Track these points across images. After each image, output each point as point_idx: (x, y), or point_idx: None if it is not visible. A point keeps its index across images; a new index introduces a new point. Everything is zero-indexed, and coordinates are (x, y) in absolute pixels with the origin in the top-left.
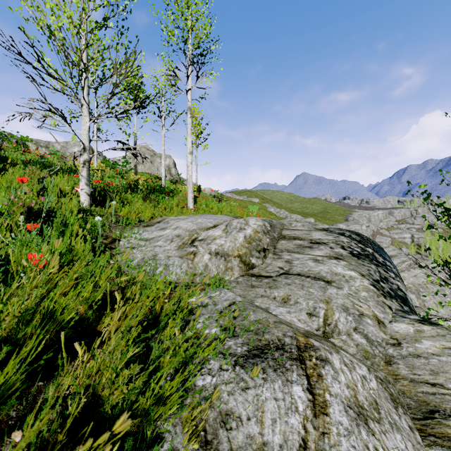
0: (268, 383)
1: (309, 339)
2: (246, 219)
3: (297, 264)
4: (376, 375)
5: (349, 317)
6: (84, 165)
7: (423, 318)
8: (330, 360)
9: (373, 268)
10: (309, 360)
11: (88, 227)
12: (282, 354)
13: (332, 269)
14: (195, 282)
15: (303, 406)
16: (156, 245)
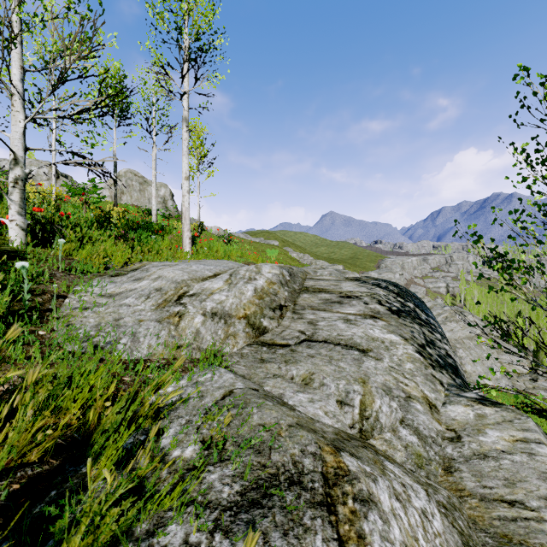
0: None
1: (342, 455)
2: (259, 266)
3: (323, 326)
4: (438, 500)
5: (393, 403)
6: (15, 185)
7: (483, 396)
8: (375, 497)
9: (416, 329)
10: (342, 504)
11: None
12: (298, 495)
13: (368, 332)
14: (179, 357)
15: None
16: (122, 304)
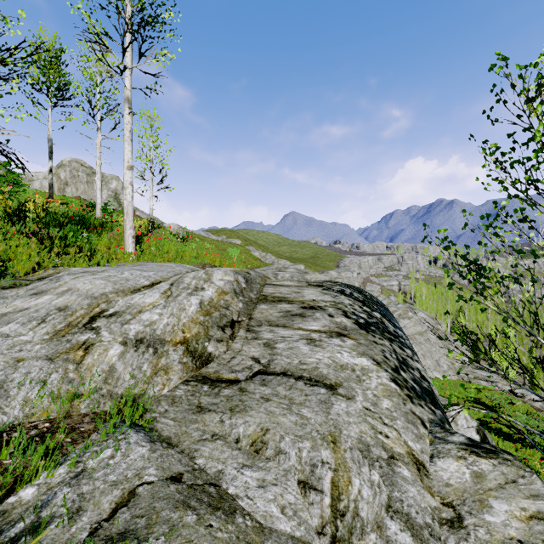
0: None
1: None
2: (210, 271)
3: (282, 350)
4: None
5: (374, 474)
6: None
7: (473, 440)
8: None
9: (387, 347)
10: None
11: None
12: None
13: (335, 358)
14: (75, 413)
15: None
16: None
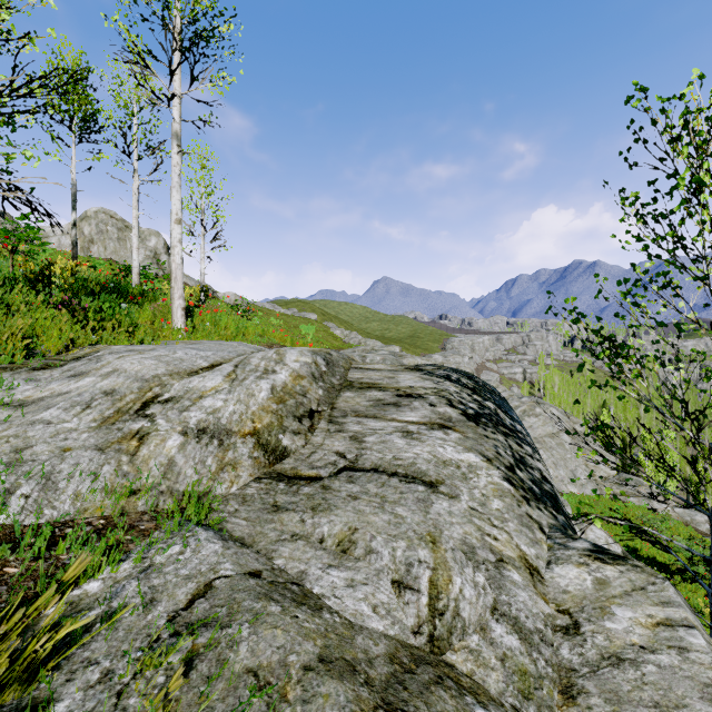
0: None
1: None
2: (282, 351)
3: (372, 444)
4: None
5: (479, 576)
6: None
7: (599, 546)
8: None
9: (501, 442)
10: None
11: None
12: None
13: (437, 452)
14: (132, 511)
15: None
16: (35, 420)
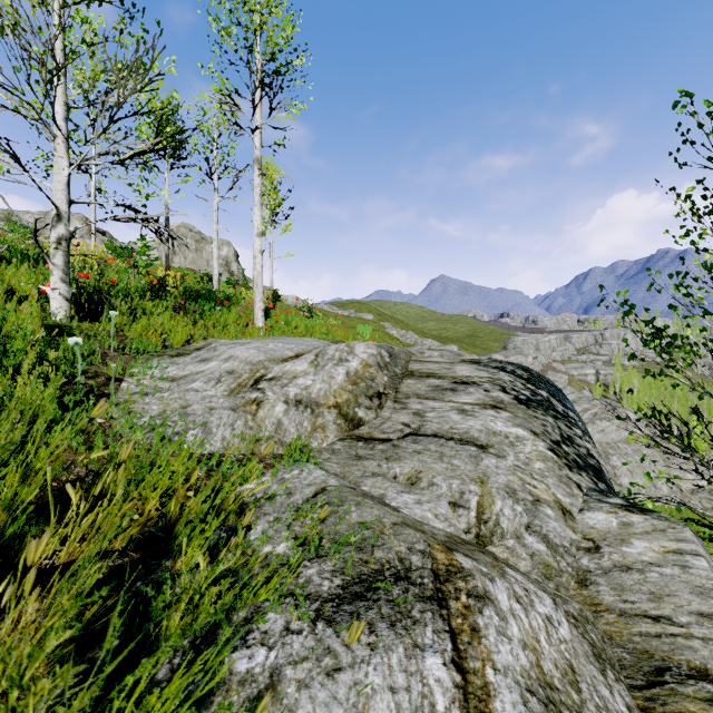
0: (378, 655)
1: (454, 554)
2: (351, 344)
3: (432, 418)
4: (567, 610)
5: (517, 506)
6: (58, 246)
7: (630, 502)
8: (491, 595)
9: (550, 423)
10: (454, 599)
11: (50, 357)
12: (405, 589)
13: (488, 425)
14: (258, 452)
15: (445, 702)
16: (188, 389)
